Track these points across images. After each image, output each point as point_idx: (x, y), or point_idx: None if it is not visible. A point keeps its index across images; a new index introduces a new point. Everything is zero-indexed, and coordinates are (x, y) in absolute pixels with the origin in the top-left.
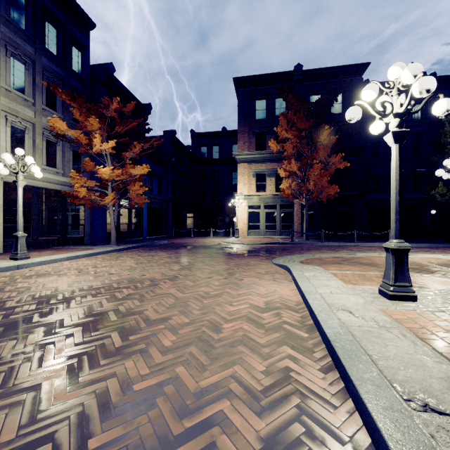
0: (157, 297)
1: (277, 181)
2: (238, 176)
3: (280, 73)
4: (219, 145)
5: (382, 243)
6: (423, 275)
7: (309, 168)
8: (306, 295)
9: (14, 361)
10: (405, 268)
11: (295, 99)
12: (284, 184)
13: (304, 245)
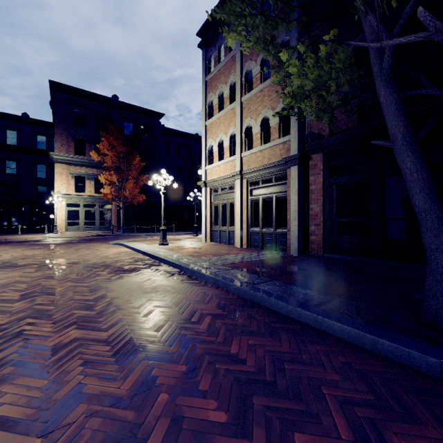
0: (63, 256)
1: (96, 184)
2: (55, 175)
3: (100, 95)
4: (18, 131)
5: (170, 232)
6: (176, 241)
7: (125, 180)
8: (135, 247)
9: (45, 267)
10: (165, 235)
11: (116, 129)
12: (106, 190)
13: (122, 236)
